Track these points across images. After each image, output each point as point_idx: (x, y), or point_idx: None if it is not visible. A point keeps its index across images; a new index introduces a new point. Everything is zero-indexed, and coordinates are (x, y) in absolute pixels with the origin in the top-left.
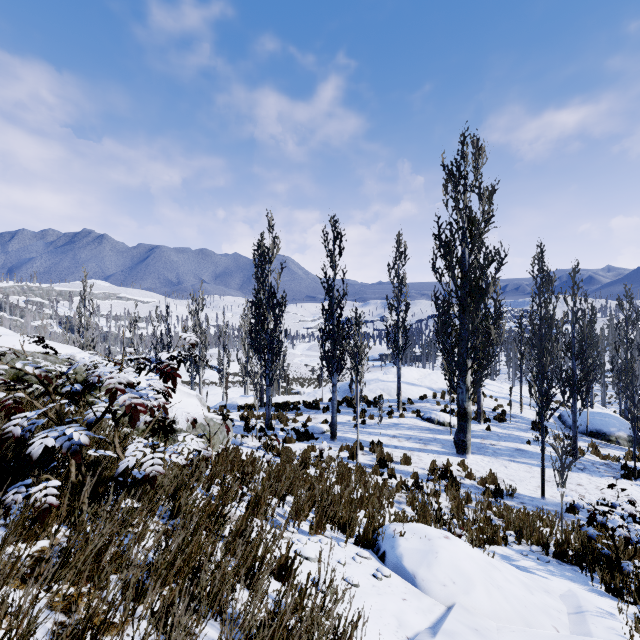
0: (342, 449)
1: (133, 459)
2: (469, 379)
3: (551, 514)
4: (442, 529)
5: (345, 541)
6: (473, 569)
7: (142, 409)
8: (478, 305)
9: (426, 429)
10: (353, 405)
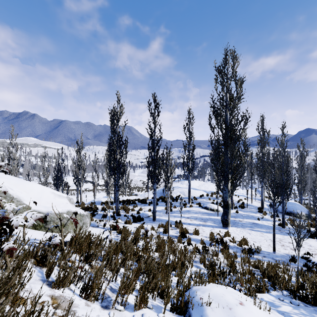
0: (159, 227)
1: None
2: (229, 185)
3: (285, 265)
4: (228, 285)
5: (163, 312)
6: None
7: None
8: (235, 143)
9: (204, 213)
10: (165, 201)
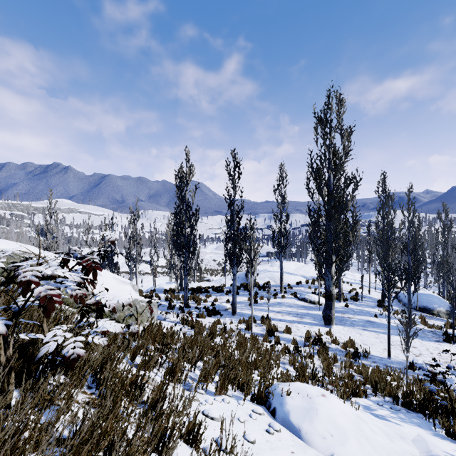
0: (240, 322)
1: (54, 344)
2: (333, 270)
3: (397, 371)
4: (317, 385)
5: (243, 399)
6: (346, 423)
7: (58, 300)
8: (340, 215)
9: (301, 306)
10: (248, 289)
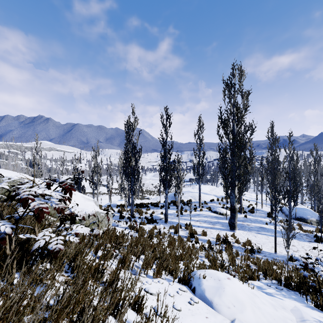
0: (170, 228)
1: (43, 241)
2: (236, 191)
3: (281, 262)
4: (225, 272)
5: (173, 281)
6: (244, 297)
7: (46, 211)
8: (241, 152)
9: (214, 217)
10: (176, 204)
